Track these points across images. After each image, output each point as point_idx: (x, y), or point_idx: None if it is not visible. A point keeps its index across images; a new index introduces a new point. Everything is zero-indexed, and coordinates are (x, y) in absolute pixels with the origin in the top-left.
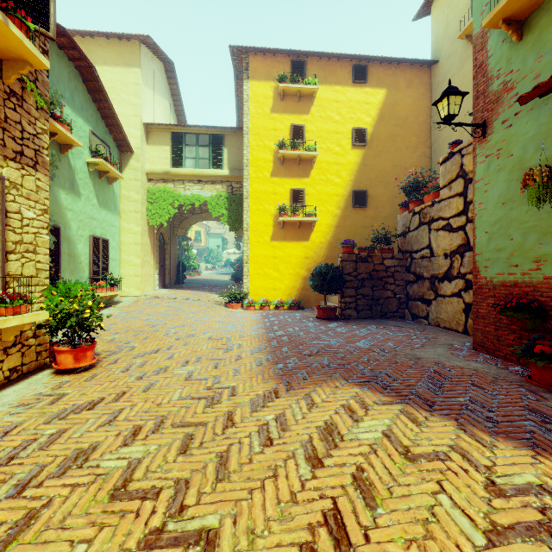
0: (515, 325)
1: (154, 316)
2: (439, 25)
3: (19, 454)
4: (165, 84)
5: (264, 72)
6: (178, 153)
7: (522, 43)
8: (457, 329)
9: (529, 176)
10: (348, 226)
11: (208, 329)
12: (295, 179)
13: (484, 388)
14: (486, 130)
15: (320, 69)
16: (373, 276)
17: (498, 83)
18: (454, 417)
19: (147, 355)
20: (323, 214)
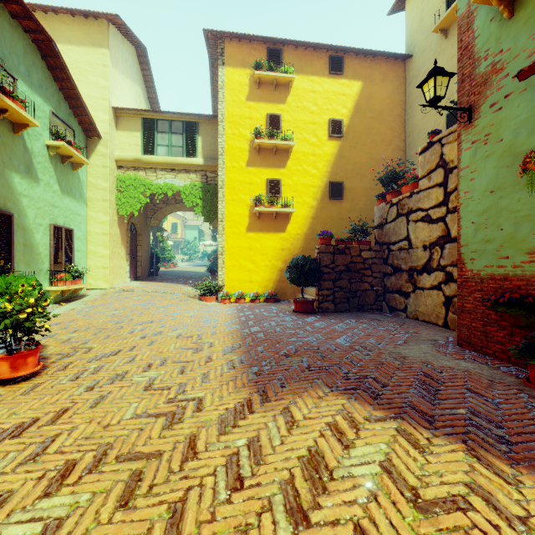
0: (505, 321)
1: (121, 311)
2: (413, 20)
3: None
4: (137, 69)
5: (239, 59)
6: (150, 140)
7: (513, 20)
8: (437, 323)
9: (530, 158)
10: (324, 218)
11: (178, 326)
12: (271, 169)
13: (482, 395)
14: (473, 115)
15: (296, 58)
16: (350, 268)
17: (486, 64)
18: (461, 437)
19: (104, 358)
20: (300, 205)
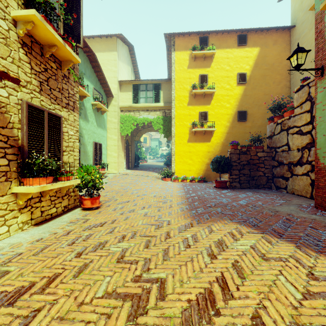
0: None
1: (125, 184)
2: (296, 3)
3: (75, 242)
4: (129, 58)
5: (183, 46)
6: (136, 96)
7: None
8: (306, 196)
9: None
10: (234, 132)
11: (153, 192)
12: (202, 106)
13: (317, 229)
14: (324, 72)
15: (217, 40)
16: (250, 162)
17: None
18: (295, 242)
19: (123, 203)
20: (219, 126)
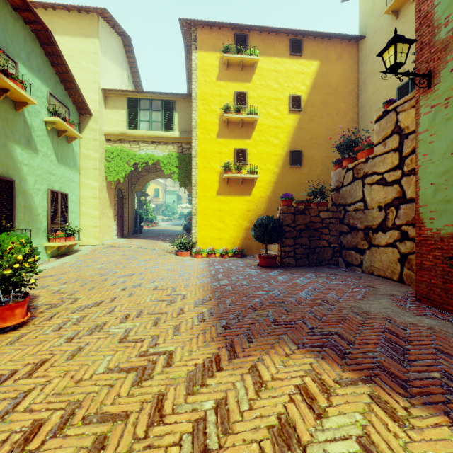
0: None
1: (107, 265)
2: (366, 4)
3: None
4: (123, 56)
5: (210, 44)
6: (134, 117)
7: None
8: (392, 278)
9: None
10: (285, 182)
11: (155, 278)
12: (238, 140)
13: None
14: (432, 80)
15: (261, 42)
16: (309, 227)
17: (447, 30)
18: (441, 407)
19: (87, 309)
20: (264, 171)
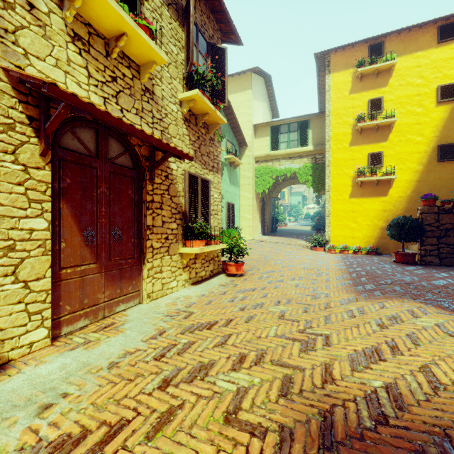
0: None
1: (264, 253)
2: None
3: (234, 300)
4: (264, 92)
5: (343, 64)
6: (275, 140)
7: None
8: None
9: None
10: (431, 180)
11: (301, 263)
12: (372, 145)
13: None
14: None
15: (399, 43)
16: None
17: None
18: None
19: (268, 273)
20: (403, 171)
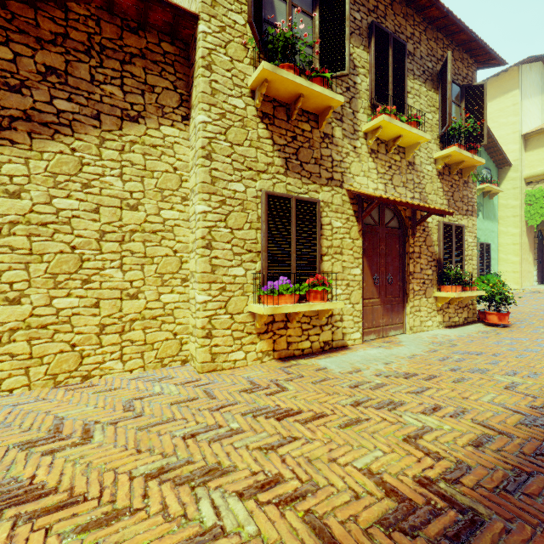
0: None
1: (541, 307)
2: None
3: (499, 343)
4: (543, 79)
5: None
6: None
7: None
8: None
9: None
10: None
11: None
12: None
13: None
14: None
15: None
16: None
17: None
18: None
19: None
20: None
